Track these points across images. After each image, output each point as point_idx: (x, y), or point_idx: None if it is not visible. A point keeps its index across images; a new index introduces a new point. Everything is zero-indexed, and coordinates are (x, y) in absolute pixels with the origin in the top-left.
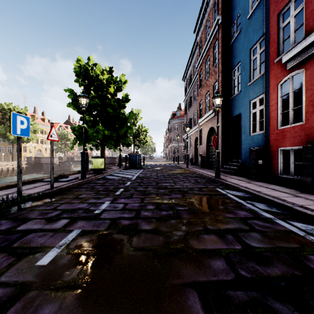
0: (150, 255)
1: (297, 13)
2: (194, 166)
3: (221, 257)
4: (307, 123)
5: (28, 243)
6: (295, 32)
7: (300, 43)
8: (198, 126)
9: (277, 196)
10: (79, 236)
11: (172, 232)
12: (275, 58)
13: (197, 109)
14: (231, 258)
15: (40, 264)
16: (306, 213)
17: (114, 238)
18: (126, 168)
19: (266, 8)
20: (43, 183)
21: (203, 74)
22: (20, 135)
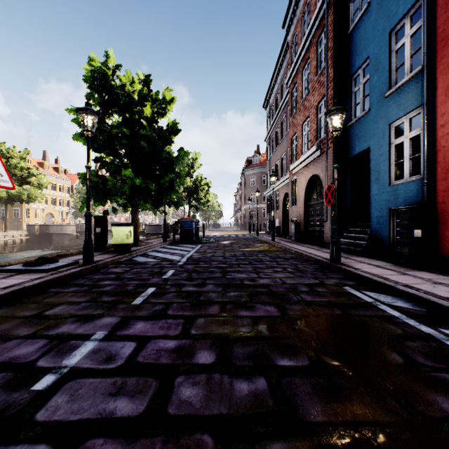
0: None
1: None
2: (282, 238)
3: None
4: None
5: None
6: None
7: None
8: (289, 175)
9: None
10: None
11: None
12: None
13: (287, 149)
14: None
15: None
16: None
17: None
18: (174, 241)
19: None
20: (0, 274)
21: (298, 91)
22: None
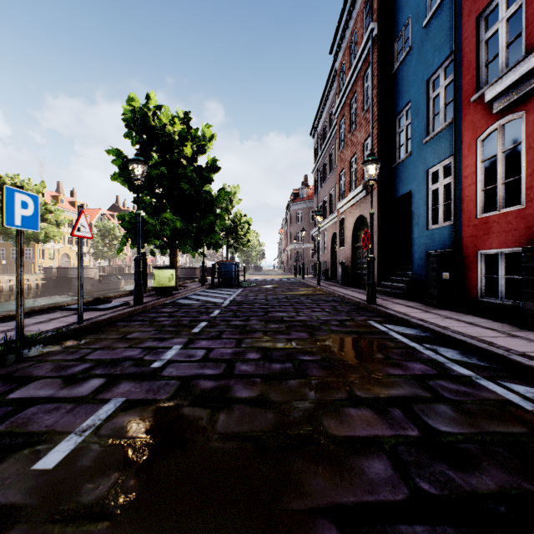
0: (250, 449)
1: (510, 14)
2: (330, 282)
3: (382, 454)
4: (529, 208)
5: (24, 425)
6: (507, 47)
7: (518, 66)
8: (337, 214)
9: (479, 336)
10: (119, 411)
11: (291, 403)
12: (472, 94)
13: (335, 185)
14: (402, 455)
15: (40, 467)
16: (533, 368)
17: (183, 414)
18: (213, 285)
19: (455, 7)
20: (67, 312)
21: (346, 124)
22: (21, 227)
